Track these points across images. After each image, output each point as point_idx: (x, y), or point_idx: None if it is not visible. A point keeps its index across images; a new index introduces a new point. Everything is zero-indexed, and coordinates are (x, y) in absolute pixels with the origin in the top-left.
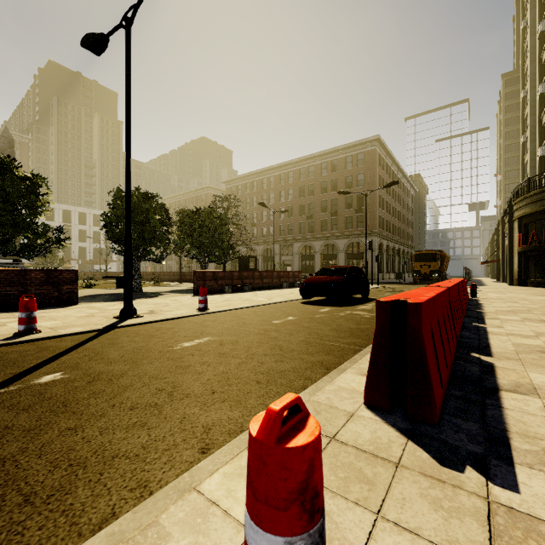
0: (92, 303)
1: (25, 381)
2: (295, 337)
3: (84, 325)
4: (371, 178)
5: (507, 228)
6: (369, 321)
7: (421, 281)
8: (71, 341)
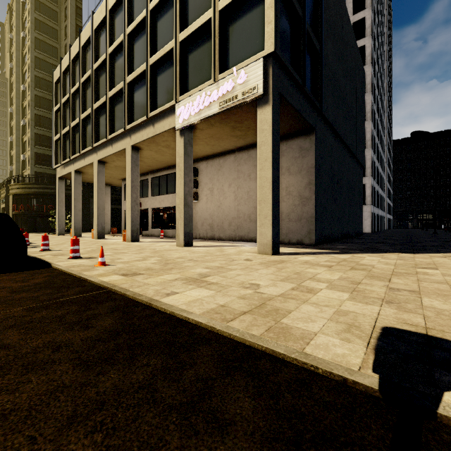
0: None
1: None
2: None
3: None
4: None
5: (3, 197)
6: None
7: None
8: None
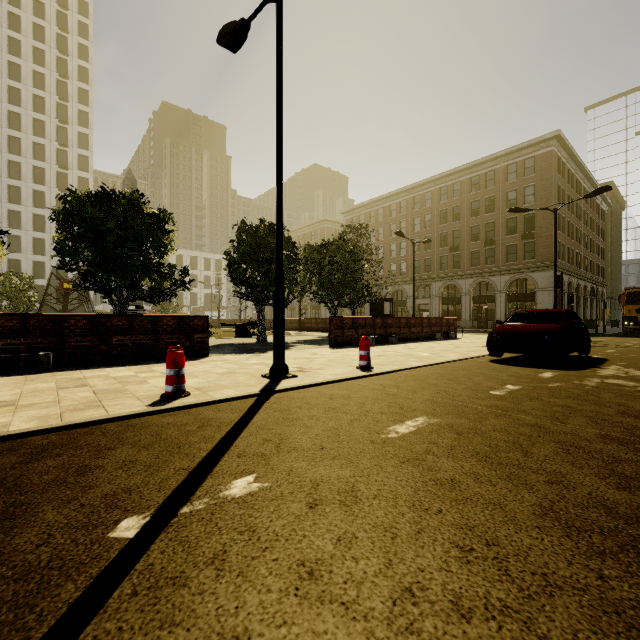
0: (223, 355)
1: (209, 489)
2: (575, 427)
3: (234, 387)
4: (546, 190)
5: None
6: None
7: (632, 332)
8: (232, 412)
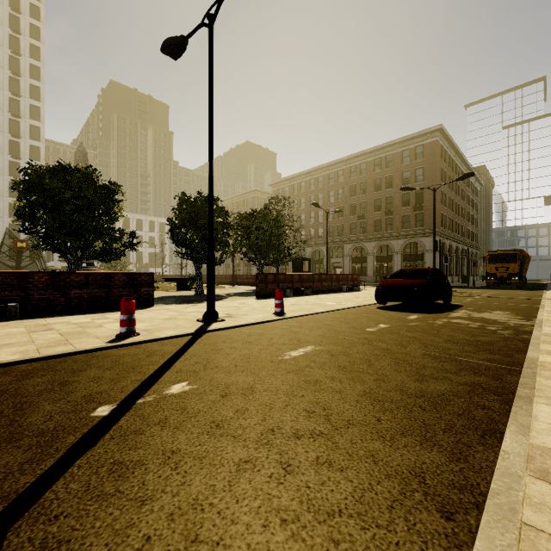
0: (166, 305)
1: (156, 390)
2: (411, 349)
3: (175, 328)
4: (432, 172)
5: None
6: (482, 332)
7: (494, 285)
8: (173, 346)
